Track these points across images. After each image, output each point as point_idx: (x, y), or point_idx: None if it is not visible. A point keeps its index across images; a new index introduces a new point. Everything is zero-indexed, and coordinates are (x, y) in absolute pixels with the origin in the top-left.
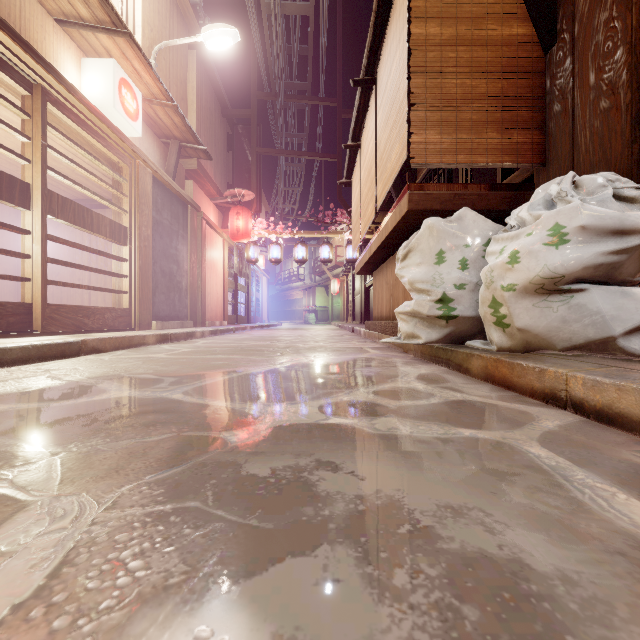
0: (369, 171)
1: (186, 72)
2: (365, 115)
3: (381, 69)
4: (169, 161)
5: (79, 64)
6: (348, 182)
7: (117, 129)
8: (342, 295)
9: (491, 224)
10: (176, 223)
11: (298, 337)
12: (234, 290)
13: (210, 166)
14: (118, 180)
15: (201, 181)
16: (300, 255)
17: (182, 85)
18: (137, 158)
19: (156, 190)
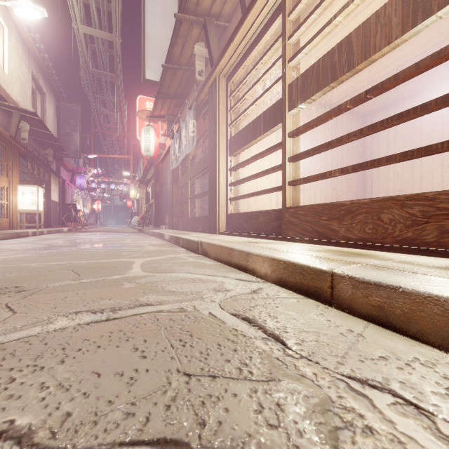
0: None
1: None
2: None
3: None
4: None
5: None
6: None
7: None
8: None
9: None
10: None
11: None
12: None
13: None
14: None
15: None
16: None
17: None
18: None
19: None
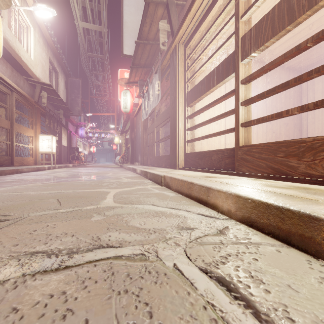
0: None
1: None
2: None
3: None
4: None
5: None
6: None
7: None
8: None
9: None
10: None
11: None
12: None
13: None
14: None
15: None
16: None
17: None
18: None
19: None
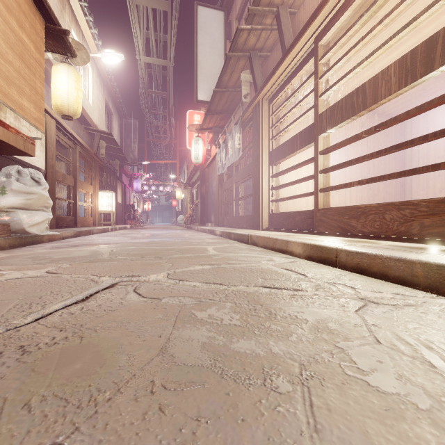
0: None
1: None
2: None
3: None
4: None
5: None
6: None
7: None
8: None
9: None
10: None
11: None
12: None
13: None
14: None
15: None
16: None
17: None
18: None
19: None
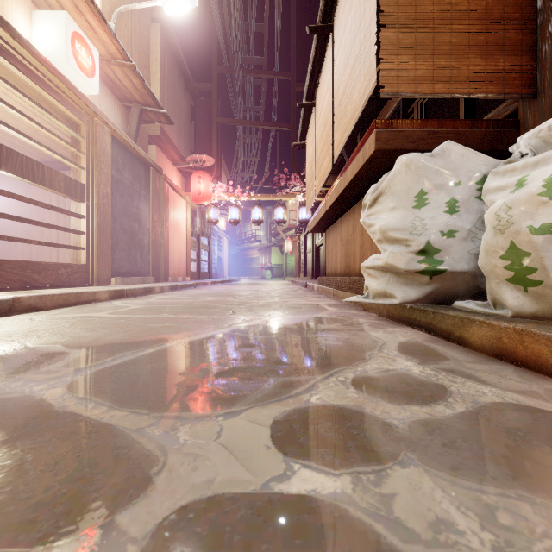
0: (325, 125)
1: (149, 42)
2: (320, 70)
3: (339, 10)
4: (131, 124)
5: (30, 16)
6: (302, 144)
7: (71, 84)
8: (295, 254)
9: (485, 158)
10: (138, 183)
11: (254, 292)
12: (197, 249)
13: (173, 133)
14: (76, 138)
15: (164, 147)
16: (257, 216)
17: (145, 54)
18: (95, 116)
19: (116, 150)
